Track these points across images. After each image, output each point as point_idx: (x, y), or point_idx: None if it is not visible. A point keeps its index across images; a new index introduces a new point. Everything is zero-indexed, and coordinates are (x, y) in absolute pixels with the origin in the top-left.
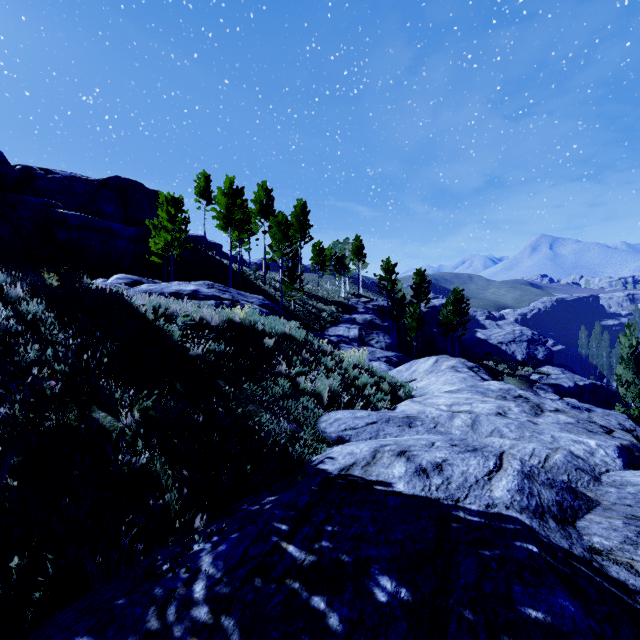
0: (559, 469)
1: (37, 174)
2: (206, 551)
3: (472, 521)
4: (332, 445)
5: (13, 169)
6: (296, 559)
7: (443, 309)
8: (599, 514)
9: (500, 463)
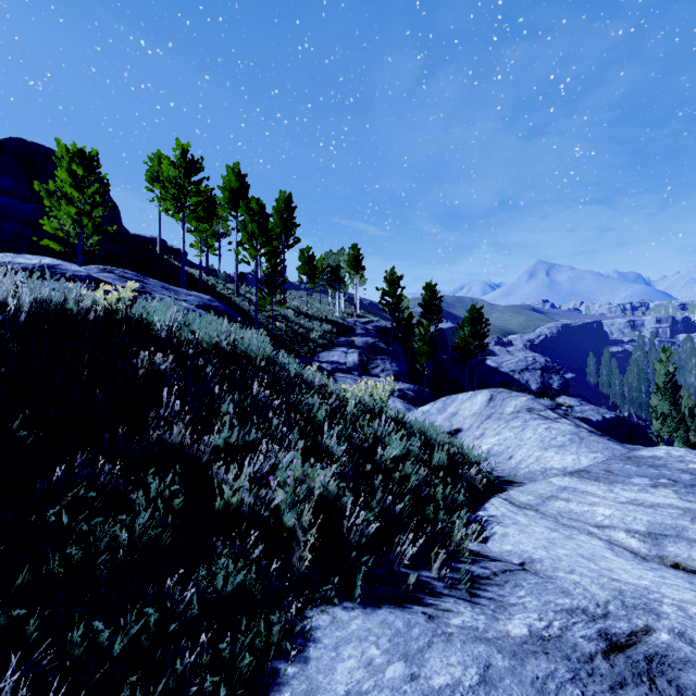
0: None
1: None
2: None
3: None
4: None
5: None
6: None
7: (460, 330)
8: None
9: None
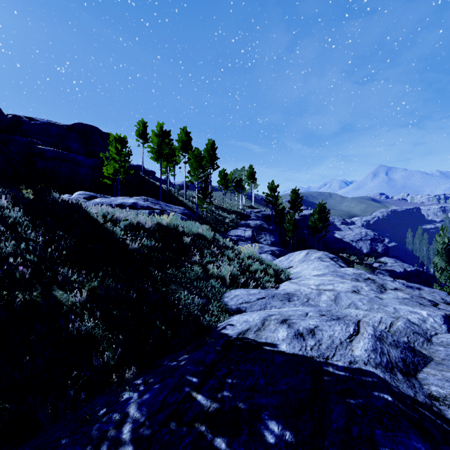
0: (401, 333)
1: (23, 121)
2: (134, 399)
3: (339, 375)
4: (232, 314)
5: (6, 117)
6: (203, 406)
7: (311, 217)
8: (433, 368)
9: (358, 329)
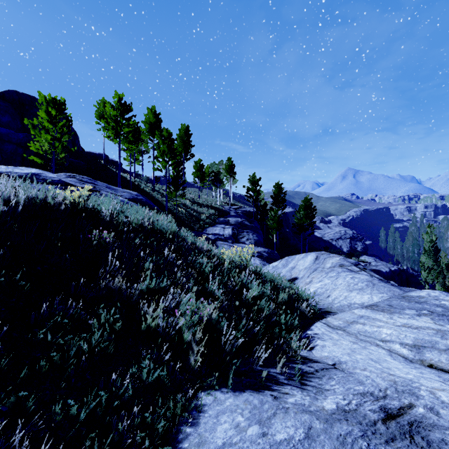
0: None
1: None
2: None
3: None
4: None
5: None
6: None
7: (297, 213)
8: None
9: None
